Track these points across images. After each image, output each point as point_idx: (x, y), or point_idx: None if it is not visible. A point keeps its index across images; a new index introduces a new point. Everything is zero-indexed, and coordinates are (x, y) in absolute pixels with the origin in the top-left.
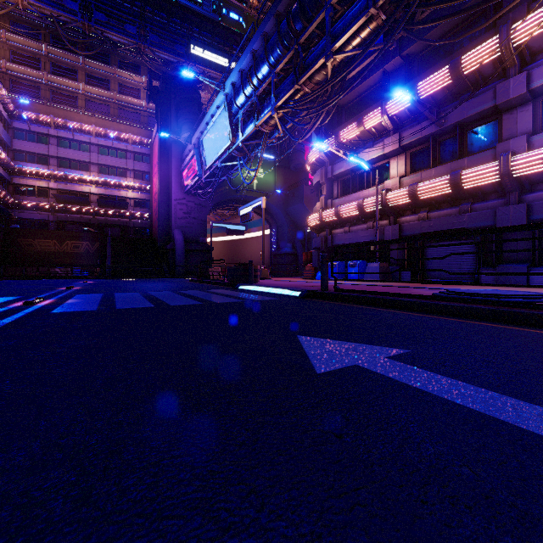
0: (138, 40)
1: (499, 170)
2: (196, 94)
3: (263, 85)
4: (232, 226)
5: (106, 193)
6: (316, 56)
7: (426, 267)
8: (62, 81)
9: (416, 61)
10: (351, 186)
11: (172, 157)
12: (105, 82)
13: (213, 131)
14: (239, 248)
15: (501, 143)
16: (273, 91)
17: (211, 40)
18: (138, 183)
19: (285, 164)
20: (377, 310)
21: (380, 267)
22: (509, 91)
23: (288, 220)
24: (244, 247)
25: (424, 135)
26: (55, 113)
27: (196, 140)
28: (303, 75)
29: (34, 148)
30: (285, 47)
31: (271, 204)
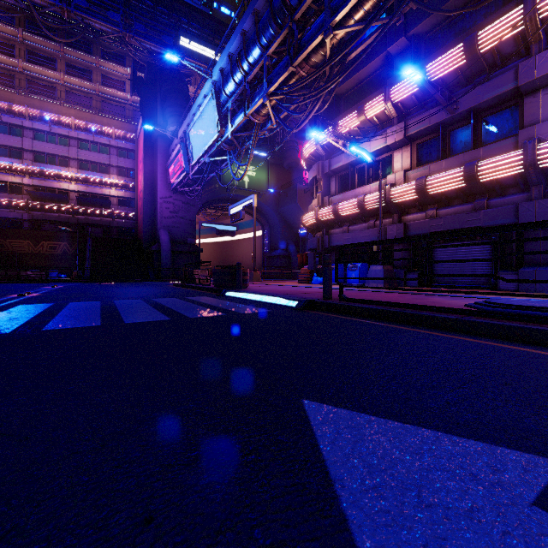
0: (122, 28)
1: (523, 160)
2: (183, 86)
3: (254, 69)
4: (223, 227)
5: (87, 191)
6: (314, 33)
7: (434, 270)
8: (39, 70)
9: (423, 42)
10: (350, 181)
11: (158, 152)
12: (87, 73)
13: (200, 122)
14: (230, 249)
15: (524, 130)
16: (265, 75)
17: (201, 32)
18: (122, 180)
19: (278, 162)
20: (405, 330)
21: (384, 270)
22: (533, 70)
23: (282, 220)
24: (236, 249)
25: (433, 123)
26: (30, 103)
27: (183, 133)
28: (298, 55)
29: (6, 140)
30: (278, 26)
31: (264, 203)
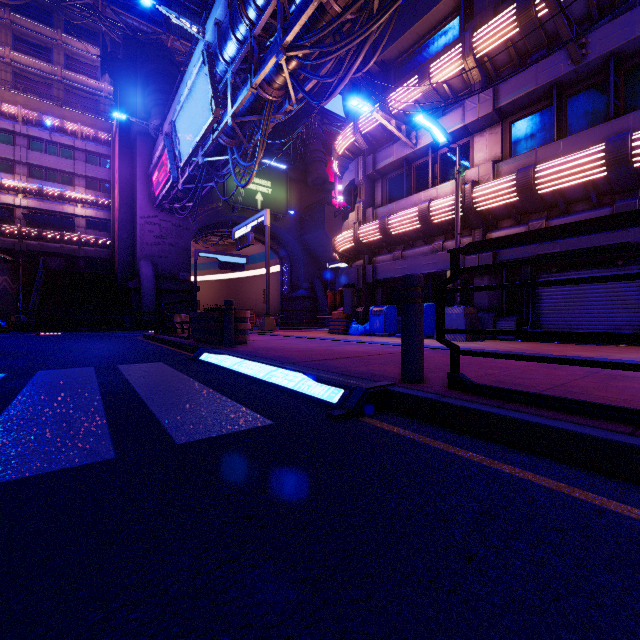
0: None
1: None
2: (173, 67)
3: (263, 14)
4: (227, 258)
5: (41, 207)
6: None
7: (540, 315)
8: None
9: None
10: (405, 185)
11: (137, 155)
12: (44, 51)
13: (189, 103)
14: (240, 289)
15: None
16: (280, 18)
17: (201, 8)
18: (92, 195)
19: (301, 177)
20: None
21: (465, 315)
22: None
23: (305, 252)
24: (247, 288)
25: (543, 83)
26: None
27: (169, 127)
28: None
29: None
30: None
31: (282, 229)
